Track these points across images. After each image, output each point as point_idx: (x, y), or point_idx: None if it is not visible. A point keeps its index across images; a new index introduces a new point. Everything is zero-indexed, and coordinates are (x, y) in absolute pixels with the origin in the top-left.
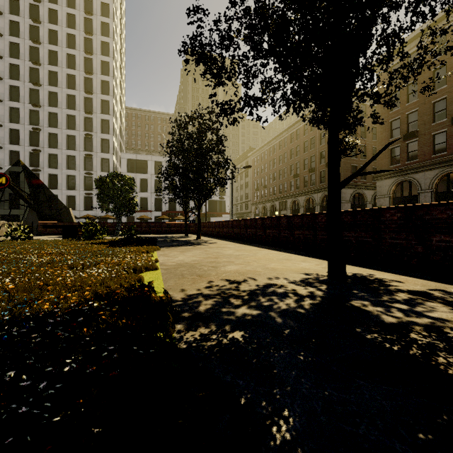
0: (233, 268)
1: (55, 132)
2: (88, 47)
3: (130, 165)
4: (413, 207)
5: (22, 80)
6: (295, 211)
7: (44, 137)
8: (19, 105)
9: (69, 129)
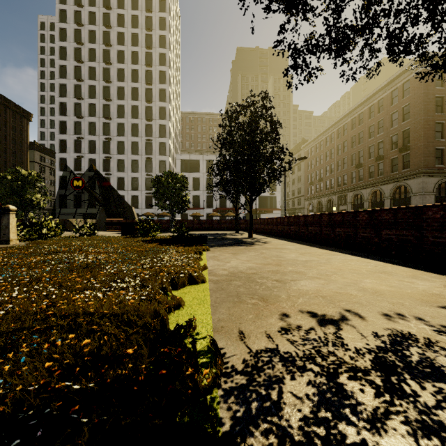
0: (310, 286)
1: (122, 140)
2: (148, 61)
3: (184, 166)
4: None
5: (97, 98)
6: (357, 206)
7: (114, 145)
8: (95, 120)
9: (133, 137)
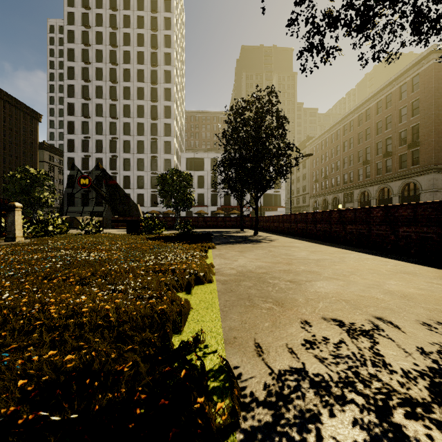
0: (328, 288)
1: (128, 139)
2: (153, 61)
3: (189, 164)
4: None
5: (104, 98)
6: (364, 204)
7: (120, 144)
8: (102, 119)
9: (138, 136)
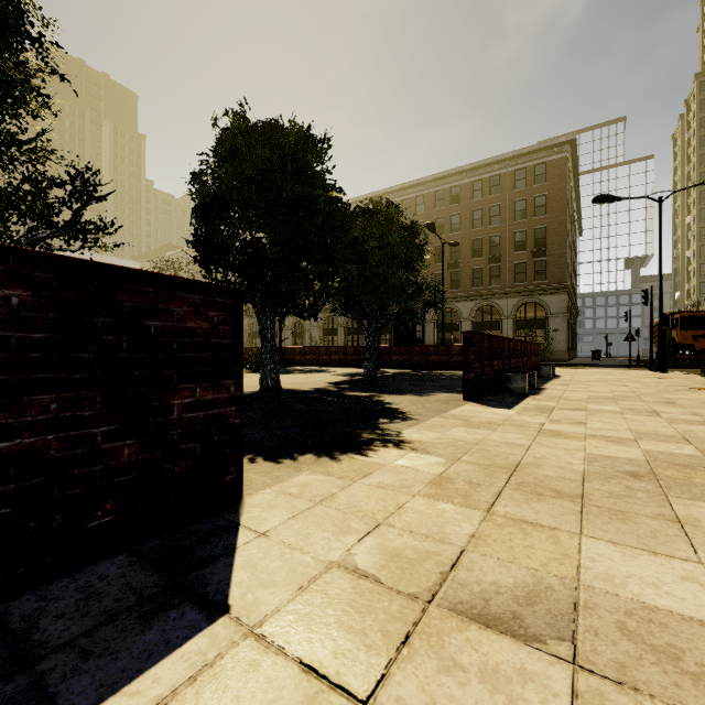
0: None
1: None
2: None
3: None
4: (303, 347)
5: None
6: None
7: None
8: None
9: None
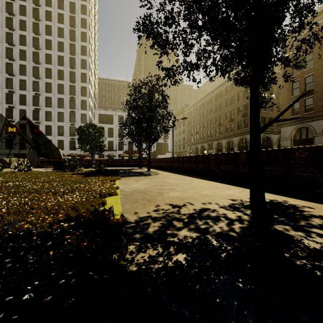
0: (175, 194)
1: (50, 96)
2: (72, 36)
3: (101, 118)
4: (319, 147)
5: (28, 60)
6: (219, 151)
7: (42, 100)
8: (26, 78)
9: (59, 94)
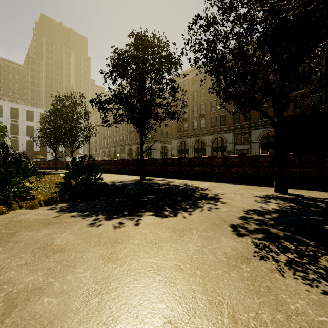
0: (109, 179)
1: None
2: None
3: None
4: (164, 158)
5: None
6: (130, 154)
7: None
8: None
9: None
